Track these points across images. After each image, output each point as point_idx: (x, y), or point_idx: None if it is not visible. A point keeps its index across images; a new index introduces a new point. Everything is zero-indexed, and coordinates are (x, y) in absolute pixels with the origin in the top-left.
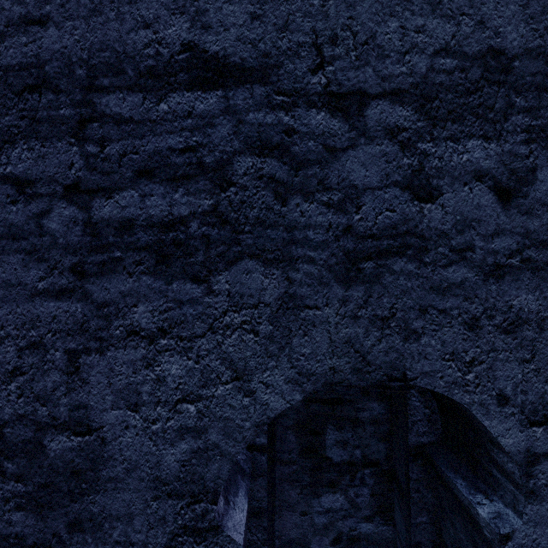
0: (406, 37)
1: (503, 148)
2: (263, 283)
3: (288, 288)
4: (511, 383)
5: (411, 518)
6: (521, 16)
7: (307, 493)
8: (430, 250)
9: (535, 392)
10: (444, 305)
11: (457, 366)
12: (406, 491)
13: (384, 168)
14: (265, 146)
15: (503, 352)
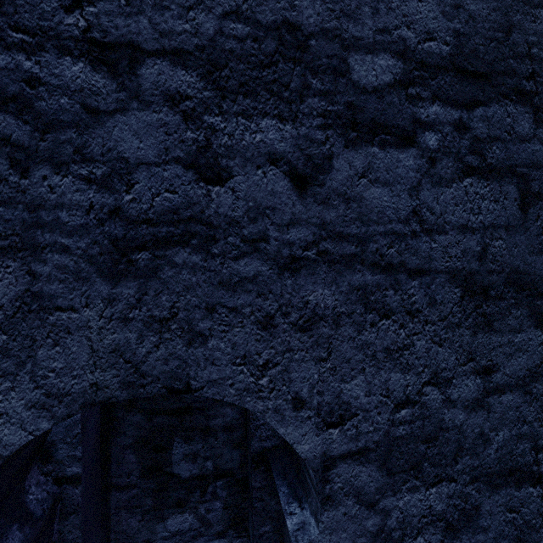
0: None
1: (299, 131)
2: None
3: (30, 284)
4: (307, 384)
5: (254, 530)
6: None
7: (150, 519)
8: (219, 240)
9: (331, 392)
10: (235, 302)
11: (250, 370)
12: (251, 500)
13: (163, 140)
14: None
15: (299, 352)
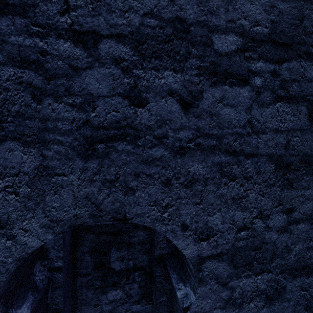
0: (126, 1)
1: (184, 77)
2: (22, 158)
3: (42, 161)
4: (189, 217)
5: (156, 299)
6: (195, 1)
7: (99, 292)
8: (141, 137)
9: (202, 221)
10: (150, 171)
11: (158, 208)
12: (155, 283)
13: (112, 83)
14: (24, 61)
15: (184, 199)
